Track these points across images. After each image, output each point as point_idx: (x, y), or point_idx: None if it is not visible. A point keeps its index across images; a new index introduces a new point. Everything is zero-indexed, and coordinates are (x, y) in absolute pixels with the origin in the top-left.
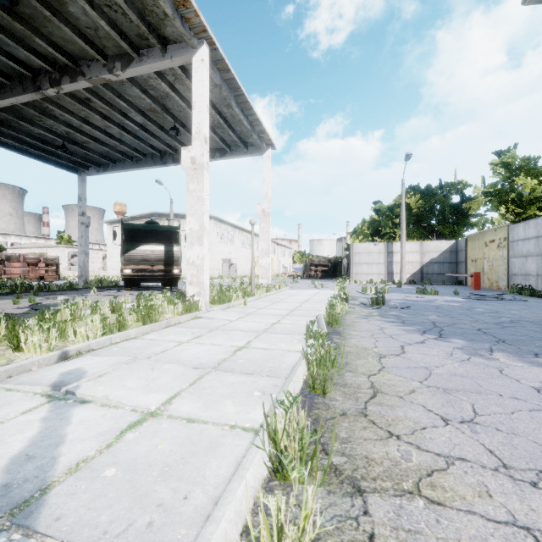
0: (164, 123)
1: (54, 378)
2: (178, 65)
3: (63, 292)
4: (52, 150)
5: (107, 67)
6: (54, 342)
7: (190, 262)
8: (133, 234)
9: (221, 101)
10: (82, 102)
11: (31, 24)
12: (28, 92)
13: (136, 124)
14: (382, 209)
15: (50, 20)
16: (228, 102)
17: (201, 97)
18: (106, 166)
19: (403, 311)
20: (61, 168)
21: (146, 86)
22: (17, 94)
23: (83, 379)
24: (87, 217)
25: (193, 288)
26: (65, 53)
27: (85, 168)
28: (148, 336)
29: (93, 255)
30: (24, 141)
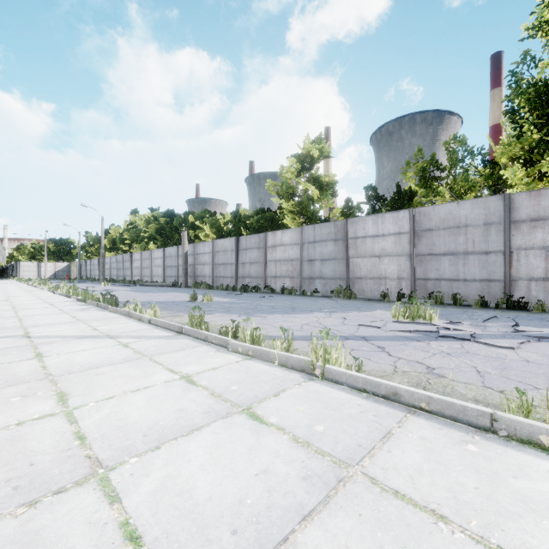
0: None
1: None
2: None
3: None
4: None
5: None
6: None
7: None
8: None
9: None
10: None
11: None
12: None
13: None
14: (36, 247)
15: None
16: None
17: None
18: None
19: None
20: None
21: None
22: None
23: None
24: None
25: None
26: None
27: None
28: None
29: None
30: None
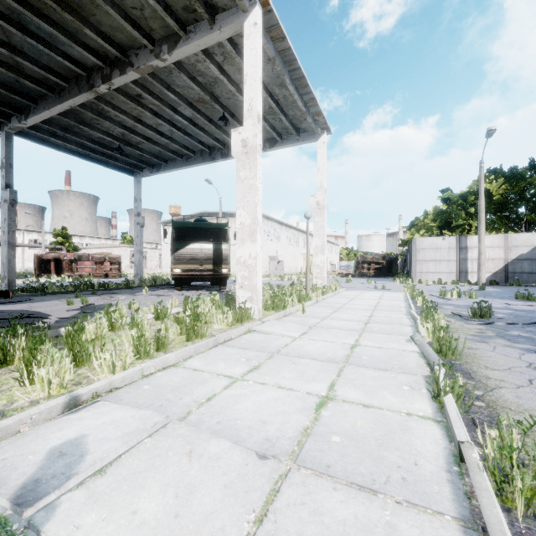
0: (213, 114)
1: (32, 468)
2: (227, 37)
3: (119, 291)
4: (110, 153)
5: (154, 52)
6: (68, 376)
7: (241, 262)
8: (183, 232)
9: (273, 80)
10: (134, 99)
11: (81, 15)
12: (83, 92)
13: (185, 118)
14: (452, 198)
15: (97, 6)
16: (281, 81)
17: (254, 68)
18: (158, 166)
19: (529, 329)
20: (119, 171)
21: (194, 73)
22: (74, 95)
23: (71, 481)
24: (142, 217)
25: (244, 292)
26: (114, 44)
27: (140, 170)
28: (191, 362)
29: (151, 254)
30: (86, 146)
